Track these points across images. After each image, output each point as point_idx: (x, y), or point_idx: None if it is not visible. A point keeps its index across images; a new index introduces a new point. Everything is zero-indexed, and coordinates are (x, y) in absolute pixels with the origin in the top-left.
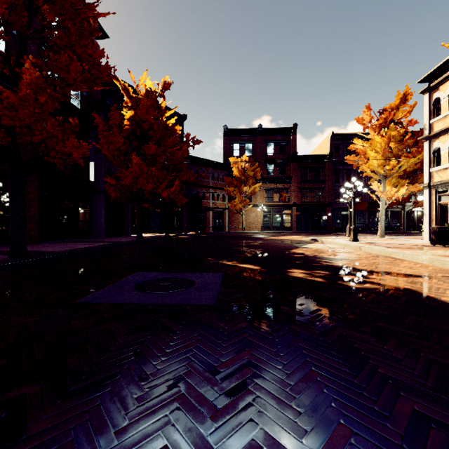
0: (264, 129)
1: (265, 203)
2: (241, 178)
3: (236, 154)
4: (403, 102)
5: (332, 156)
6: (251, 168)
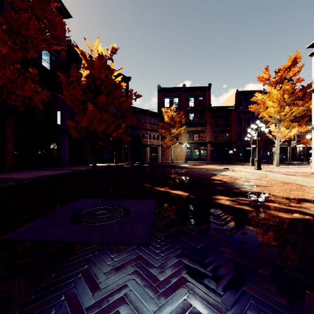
0: (187, 87)
1: (188, 141)
2: (170, 123)
3: (166, 106)
4: (294, 64)
5: (236, 107)
6: (178, 116)
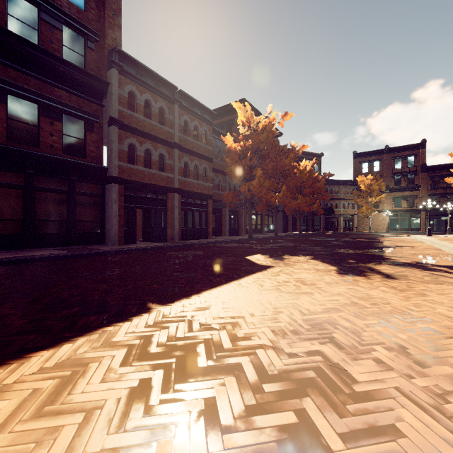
0: (391, 148)
1: (392, 209)
2: (367, 191)
3: (364, 171)
4: None
5: None
6: (376, 183)
